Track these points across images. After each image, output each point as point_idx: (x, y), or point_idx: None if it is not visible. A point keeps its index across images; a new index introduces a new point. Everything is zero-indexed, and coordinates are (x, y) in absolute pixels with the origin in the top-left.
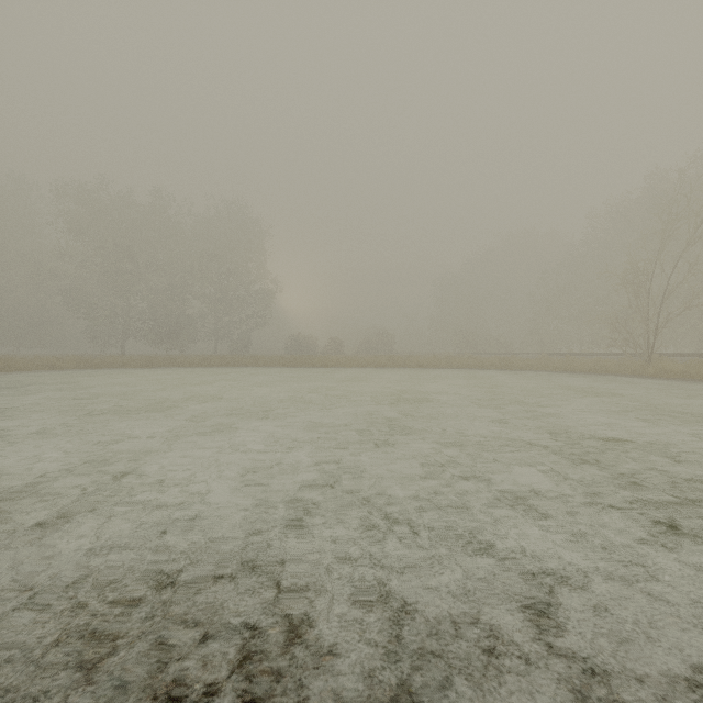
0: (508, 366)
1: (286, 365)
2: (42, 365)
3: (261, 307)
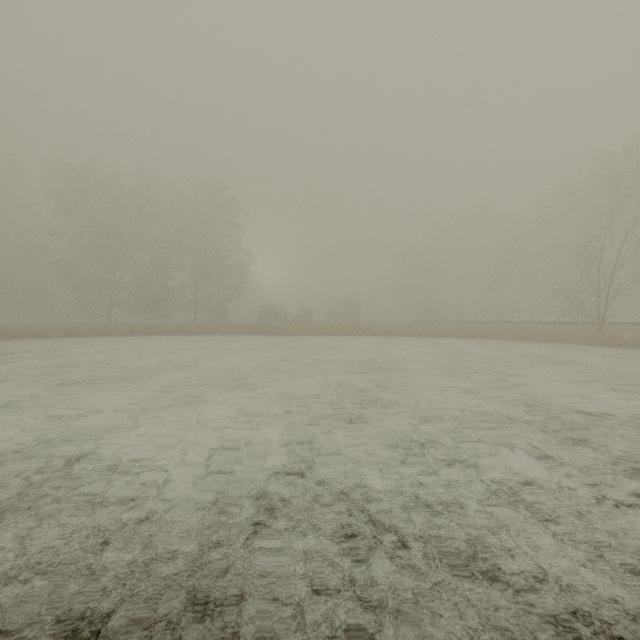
0: (466, 334)
1: (259, 333)
2: (31, 333)
3: (237, 279)
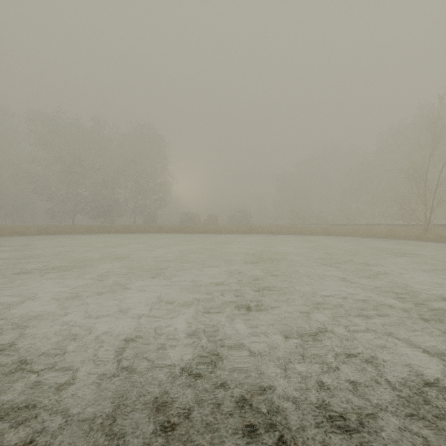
0: (328, 233)
1: (179, 232)
2: (14, 232)
3: (164, 194)
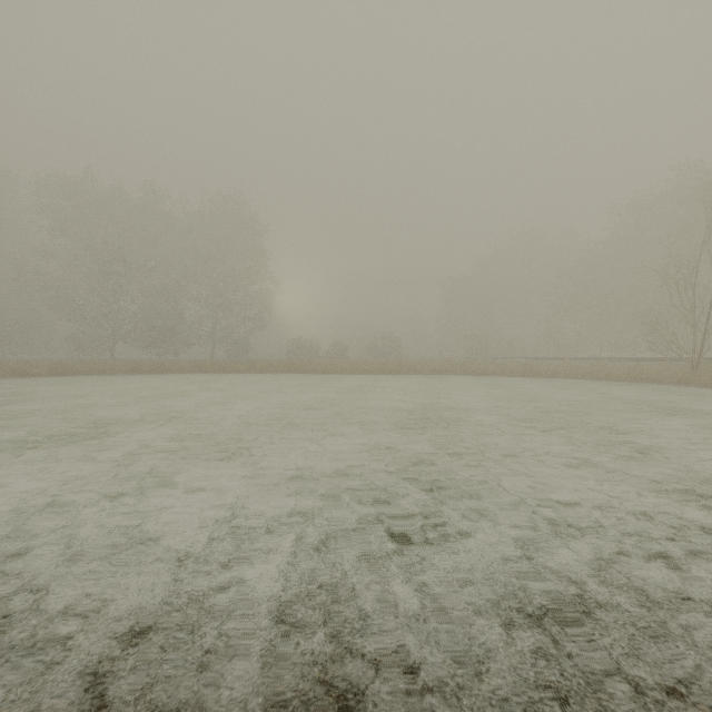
0: (530, 372)
1: (284, 371)
2: (11, 371)
3: (261, 309)
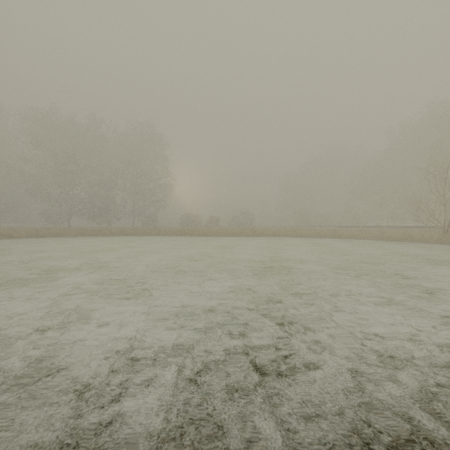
0: (338, 235)
1: (178, 234)
2: (1, 234)
3: (164, 194)
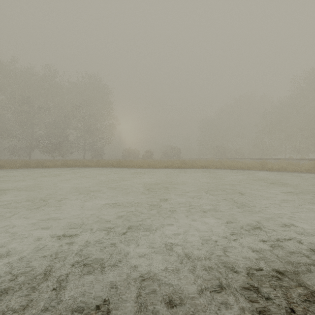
0: (268, 168)
1: (115, 166)
2: None
3: (109, 133)
